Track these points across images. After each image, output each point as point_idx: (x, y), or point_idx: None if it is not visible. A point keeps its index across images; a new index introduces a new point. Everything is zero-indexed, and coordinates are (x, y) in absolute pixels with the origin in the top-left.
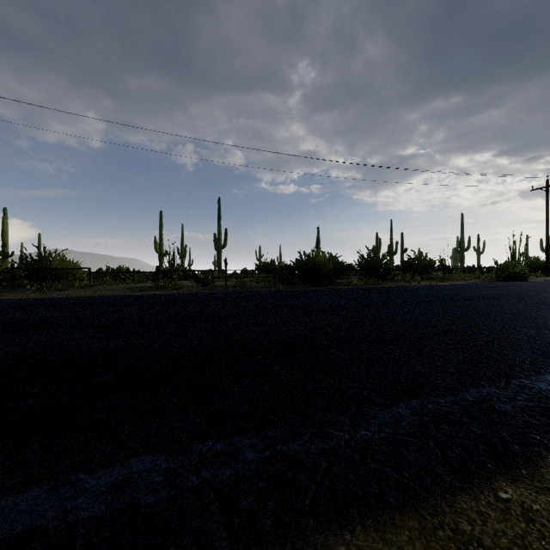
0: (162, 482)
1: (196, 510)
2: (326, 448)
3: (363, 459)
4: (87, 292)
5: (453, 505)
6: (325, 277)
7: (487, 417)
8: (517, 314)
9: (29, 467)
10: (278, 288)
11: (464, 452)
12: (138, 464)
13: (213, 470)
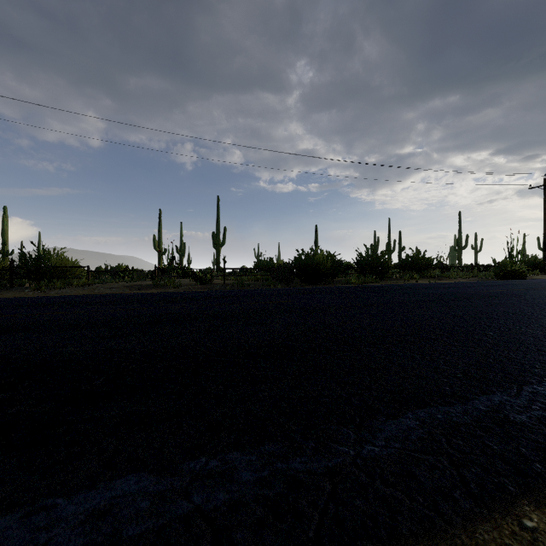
0: (149, 509)
1: (185, 544)
2: (330, 466)
3: (371, 480)
4: (85, 290)
5: (473, 536)
6: (323, 275)
7: (502, 429)
8: (520, 314)
9: (3, 489)
10: (276, 286)
11: (482, 472)
12: (123, 486)
13: (205, 494)
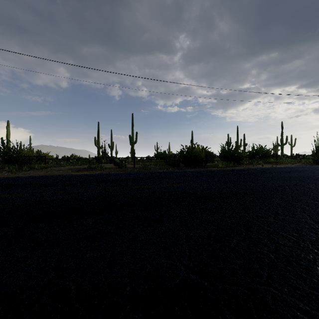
0: None
1: None
2: None
3: None
4: (42, 172)
5: None
6: (199, 161)
7: None
8: None
9: None
10: (168, 169)
11: None
12: None
13: None
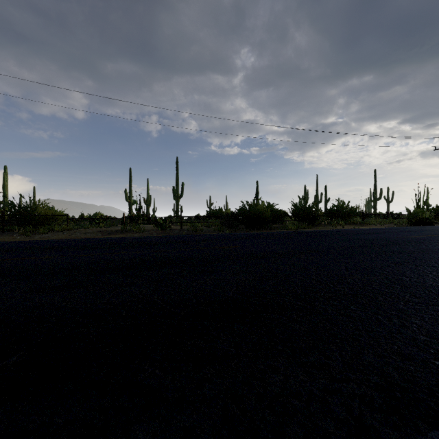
0: None
1: None
2: None
3: None
4: (64, 235)
5: None
6: (264, 222)
7: None
8: None
9: None
10: (224, 231)
11: None
12: None
13: None
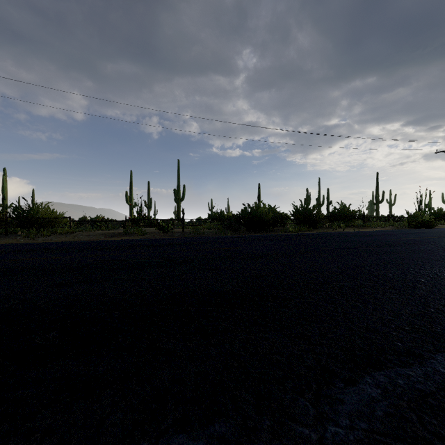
0: None
1: None
2: None
3: None
4: (67, 238)
5: None
6: (265, 224)
7: None
8: (442, 261)
9: None
10: (226, 234)
11: None
12: None
13: None
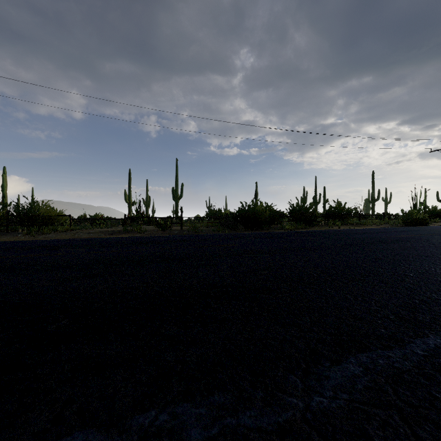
0: None
1: None
2: (281, 422)
3: None
4: (67, 235)
5: None
6: (262, 222)
7: None
8: (432, 257)
9: None
10: (224, 231)
11: (436, 430)
12: None
13: None
